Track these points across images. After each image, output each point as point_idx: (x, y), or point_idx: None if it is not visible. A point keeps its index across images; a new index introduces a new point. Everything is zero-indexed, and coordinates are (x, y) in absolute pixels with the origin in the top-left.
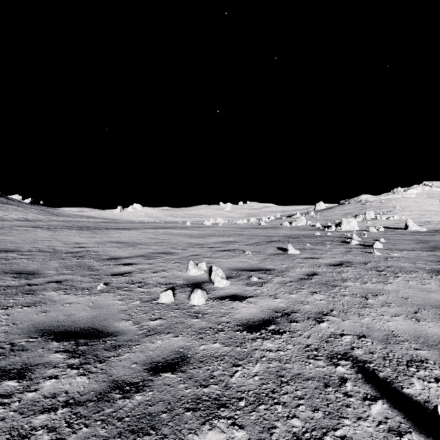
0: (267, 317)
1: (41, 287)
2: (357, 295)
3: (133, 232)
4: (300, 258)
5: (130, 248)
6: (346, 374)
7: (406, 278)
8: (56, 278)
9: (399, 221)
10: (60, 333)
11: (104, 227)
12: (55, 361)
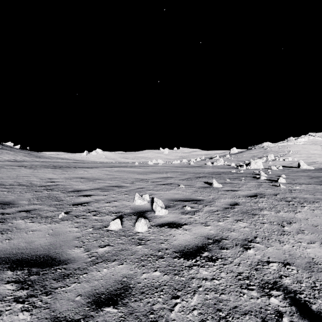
0: (201, 244)
1: (12, 216)
2: (274, 223)
3: (94, 170)
4: (222, 191)
5: (91, 182)
6: (281, 307)
7: (311, 207)
8: (27, 208)
9: (292, 162)
10: (16, 261)
11: (73, 166)
12: (3, 294)
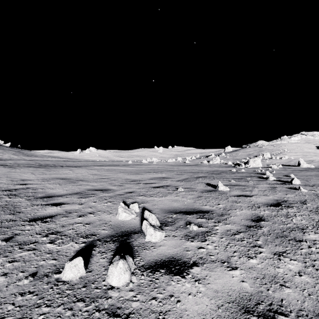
0: None
1: None
2: None
3: (82, 169)
4: (233, 196)
5: (71, 185)
6: None
7: None
8: None
9: (289, 160)
10: None
11: (61, 164)
12: None
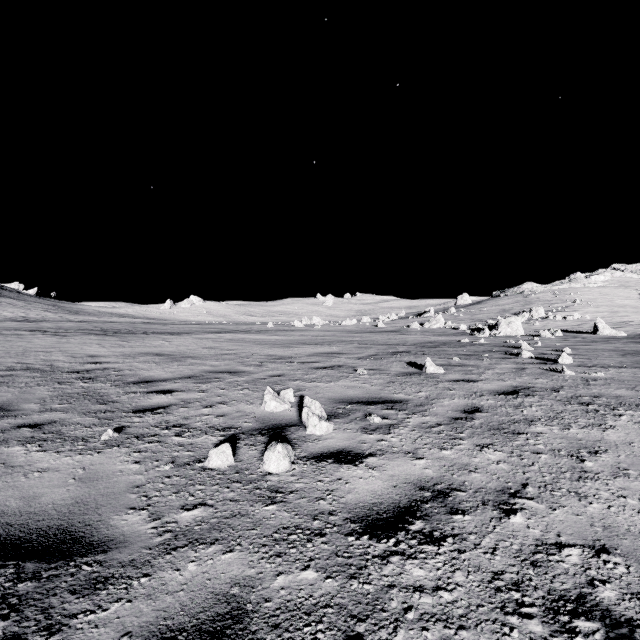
0: (406, 502)
1: (1, 437)
2: (562, 453)
3: (184, 338)
4: (446, 381)
5: (175, 364)
6: None
7: (635, 417)
8: (36, 419)
9: (581, 322)
10: None
11: (142, 330)
12: None
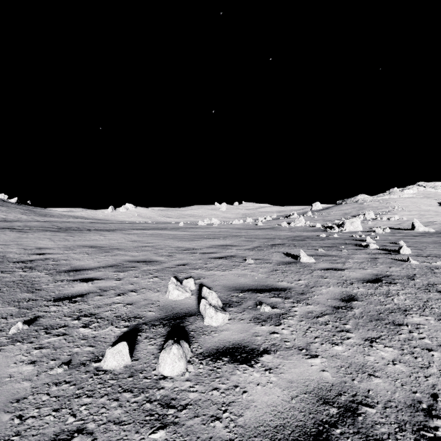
0: (312, 424)
1: None
2: None
3: (116, 234)
4: (318, 270)
5: (103, 255)
6: None
7: None
8: None
9: (400, 222)
10: None
11: (87, 228)
12: None
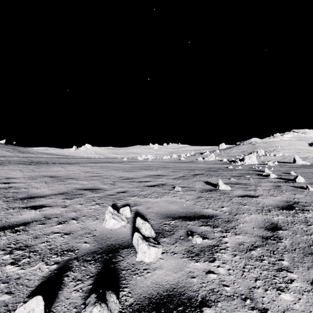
0: None
1: None
2: None
3: (74, 166)
4: (236, 197)
5: (58, 183)
6: None
7: None
8: None
9: (283, 157)
10: None
11: (54, 161)
12: None
